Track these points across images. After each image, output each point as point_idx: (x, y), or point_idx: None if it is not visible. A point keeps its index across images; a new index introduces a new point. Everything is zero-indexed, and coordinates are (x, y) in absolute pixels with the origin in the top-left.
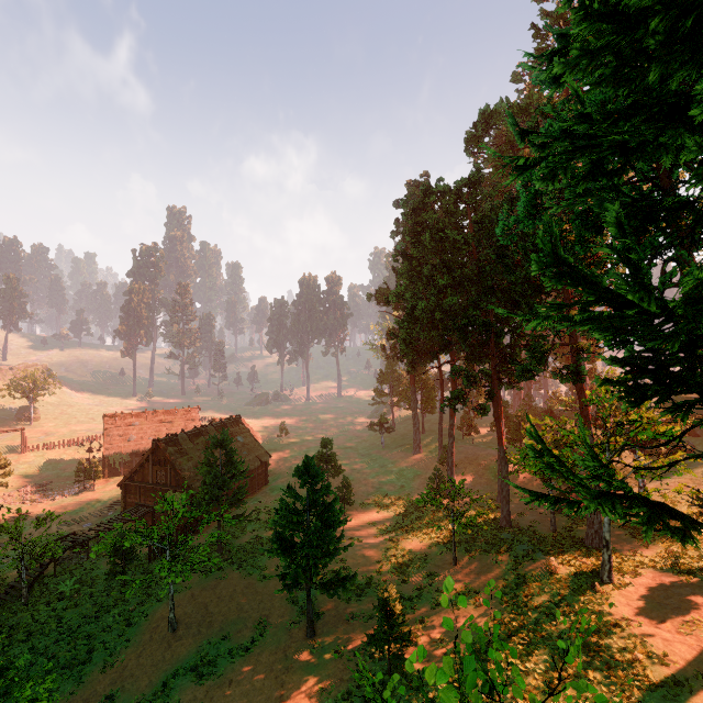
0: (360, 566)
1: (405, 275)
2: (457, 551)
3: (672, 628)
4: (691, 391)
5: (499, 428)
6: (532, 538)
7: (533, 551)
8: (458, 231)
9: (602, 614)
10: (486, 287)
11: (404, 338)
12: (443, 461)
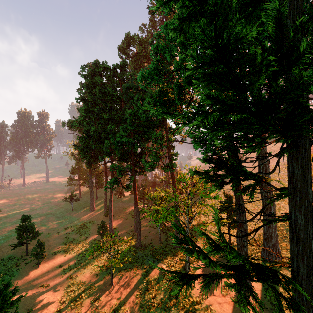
0: (44, 310)
1: (84, 110)
2: (114, 273)
3: (220, 293)
4: (249, 178)
5: (136, 196)
6: (152, 251)
7: (153, 261)
8: (115, 92)
9: (190, 296)
10: (129, 121)
11: (82, 148)
12: (106, 215)
